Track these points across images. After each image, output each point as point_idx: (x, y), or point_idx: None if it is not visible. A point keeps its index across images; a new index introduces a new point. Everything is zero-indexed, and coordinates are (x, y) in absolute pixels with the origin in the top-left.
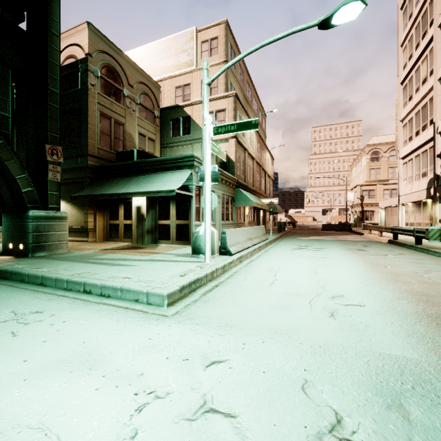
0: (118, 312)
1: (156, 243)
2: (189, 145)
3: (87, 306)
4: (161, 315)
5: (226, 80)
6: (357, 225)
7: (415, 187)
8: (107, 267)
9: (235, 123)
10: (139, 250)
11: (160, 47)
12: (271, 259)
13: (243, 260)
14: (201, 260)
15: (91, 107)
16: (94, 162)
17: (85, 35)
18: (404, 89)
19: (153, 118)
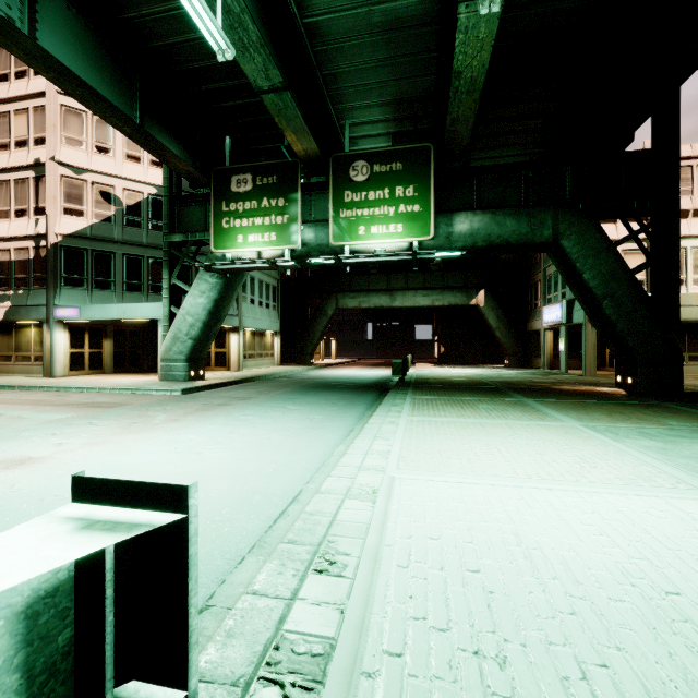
0: None
1: None
2: None
3: None
4: None
5: None
6: None
7: None
8: None
9: None
10: None
11: None
12: None
13: None
14: None
15: None
16: None
17: None
18: None
19: None
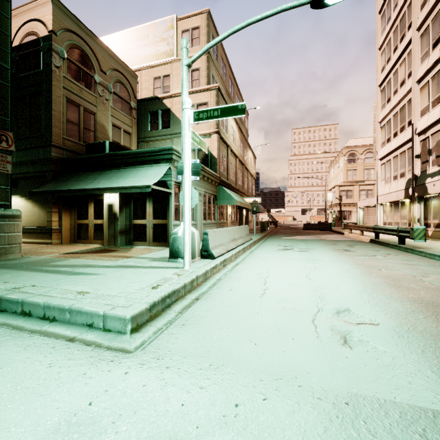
0: (56, 349)
1: (130, 245)
2: (168, 139)
3: (12, 341)
4: (120, 350)
5: (208, 72)
6: (336, 225)
7: (393, 187)
8: (61, 277)
9: (218, 108)
10: (109, 253)
11: (137, 34)
12: (257, 262)
13: (227, 263)
14: (179, 266)
15: (55, 92)
16: (59, 154)
17: (48, 10)
18: (382, 92)
19: (129, 109)
